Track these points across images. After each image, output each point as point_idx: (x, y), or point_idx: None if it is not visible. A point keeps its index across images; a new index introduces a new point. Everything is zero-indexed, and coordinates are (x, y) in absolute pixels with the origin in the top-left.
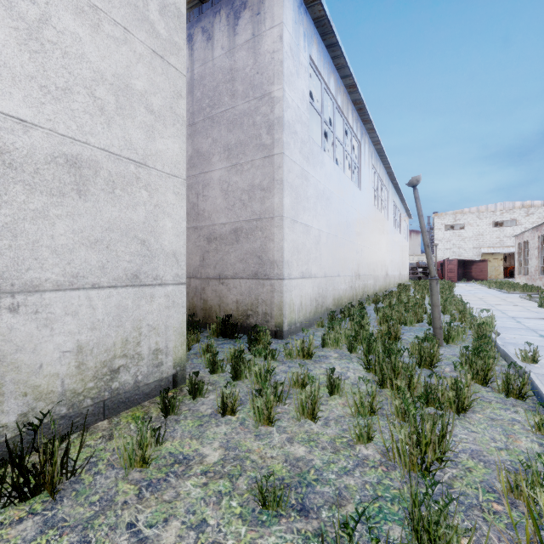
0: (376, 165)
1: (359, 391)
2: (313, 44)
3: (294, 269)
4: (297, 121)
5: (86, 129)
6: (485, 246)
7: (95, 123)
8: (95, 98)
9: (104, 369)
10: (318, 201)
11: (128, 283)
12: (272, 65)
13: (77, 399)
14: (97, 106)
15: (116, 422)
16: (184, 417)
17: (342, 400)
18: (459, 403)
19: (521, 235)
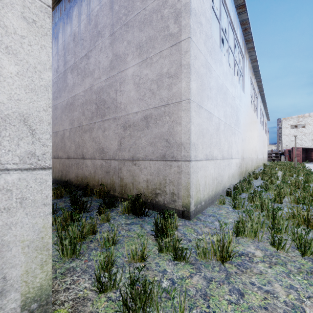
0: (252, 78)
1: None
2: None
3: (199, 151)
4: (202, 13)
5: None
6: None
7: None
8: None
9: None
10: (218, 94)
11: None
12: None
13: None
14: None
15: None
16: None
17: None
18: None
19: None
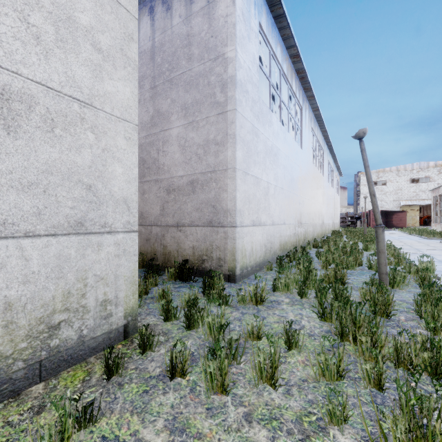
0: (315, 128)
1: (323, 352)
2: (262, 13)
3: (246, 217)
4: (248, 81)
5: (16, 57)
6: (404, 199)
7: (29, 52)
8: (29, 24)
9: (40, 326)
10: (267, 156)
11: (71, 231)
12: (225, 28)
13: (5, 363)
14: (31, 34)
15: (53, 386)
16: (129, 380)
17: (301, 357)
18: (438, 367)
19: (437, 189)
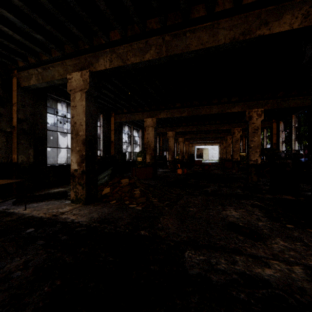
0: None
1: None
2: None
3: None
4: None
5: None
6: None
7: None
8: None
9: None
10: None
11: None
12: None
13: None
14: None
15: None
16: None
17: None
18: None
19: None
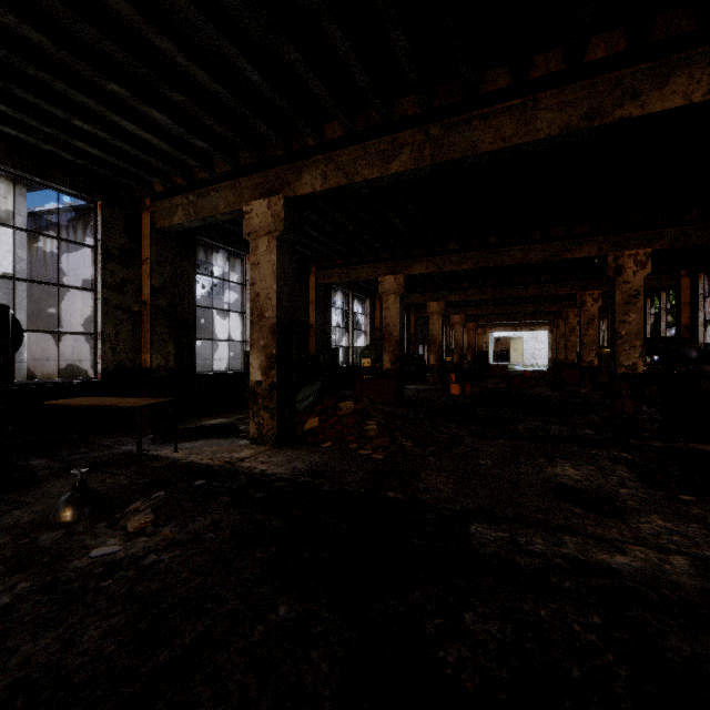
0: None
1: None
2: None
3: None
4: None
5: None
6: None
7: None
8: None
9: None
10: None
11: None
12: None
13: None
14: None
15: None
16: None
17: None
18: None
19: None
